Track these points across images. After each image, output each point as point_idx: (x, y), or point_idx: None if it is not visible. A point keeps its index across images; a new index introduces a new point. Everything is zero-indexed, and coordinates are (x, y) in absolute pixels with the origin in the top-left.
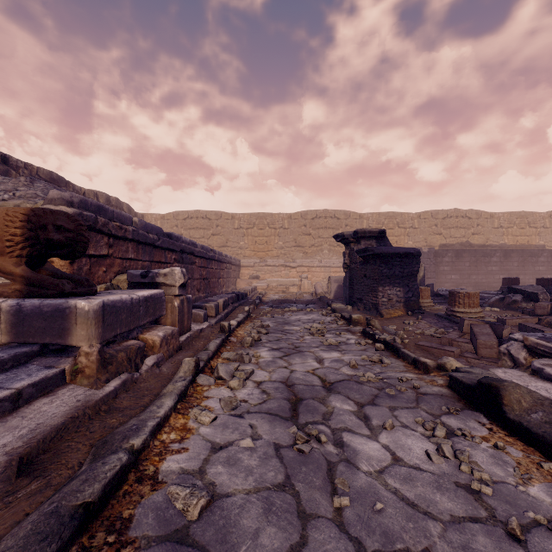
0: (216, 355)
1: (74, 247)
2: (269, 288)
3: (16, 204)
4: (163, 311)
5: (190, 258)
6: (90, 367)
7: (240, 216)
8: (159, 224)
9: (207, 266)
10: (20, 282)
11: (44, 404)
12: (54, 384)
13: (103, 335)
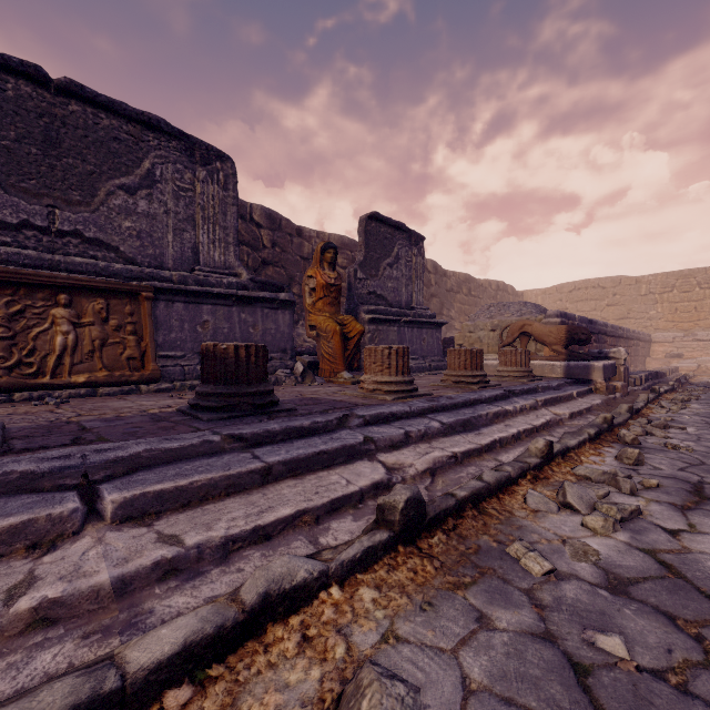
0: (654, 401)
1: (586, 341)
2: (700, 370)
3: (527, 318)
4: (615, 373)
5: (602, 338)
6: (602, 388)
7: (648, 278)
8: (539, 300)
9: (615, 345)
10: (564, 355)
11: (594, 395)
12: (591, 391)
13: (603, 377)
